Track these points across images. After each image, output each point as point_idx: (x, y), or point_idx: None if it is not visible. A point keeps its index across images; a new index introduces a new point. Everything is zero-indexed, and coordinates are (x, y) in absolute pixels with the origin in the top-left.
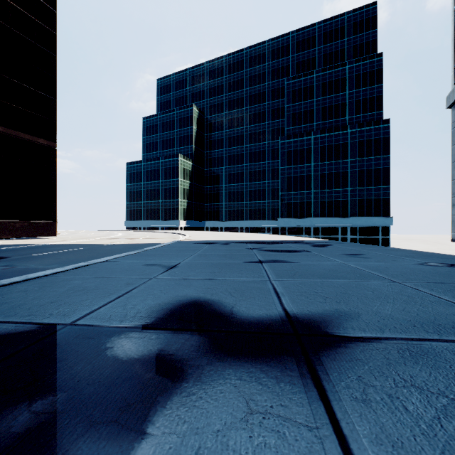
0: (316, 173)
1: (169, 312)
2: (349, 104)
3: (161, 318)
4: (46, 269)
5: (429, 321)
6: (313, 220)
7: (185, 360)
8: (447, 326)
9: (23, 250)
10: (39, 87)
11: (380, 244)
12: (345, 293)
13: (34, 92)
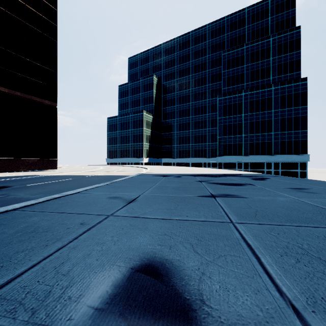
0: (246, 121)
1: (110, 289)
2: (272, 67)
3: (93, 310)
4: (29, 198)
5: None
6: (244, 157)
7: None
8: None
9: (26, 180)
10: (45, 64)
11: (299, 176)
12: None
13: (41, 67)
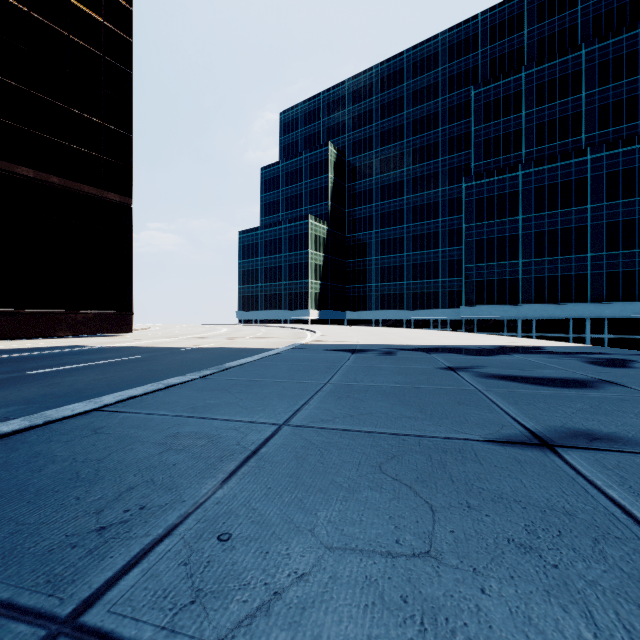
0: (527, 231)
1: None
2: (587, 113)
3: None
4: None
5: None
6: (522, 309)
7: None
8: None
9: (42, 359)
10: (108, 119)
11: None
12: None
13: (102, 126)
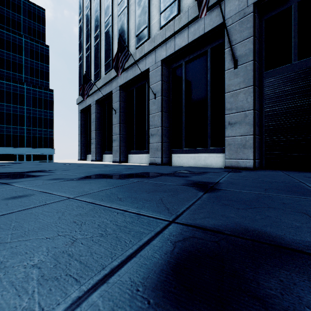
0: None
1: None
2: (25, 66)
3: None
4: None
5: (59, 169)
6: None
7: (19, 173)
8: (61, 169)
9: None
10: None
11: None
12: (41, 168)
13: None
